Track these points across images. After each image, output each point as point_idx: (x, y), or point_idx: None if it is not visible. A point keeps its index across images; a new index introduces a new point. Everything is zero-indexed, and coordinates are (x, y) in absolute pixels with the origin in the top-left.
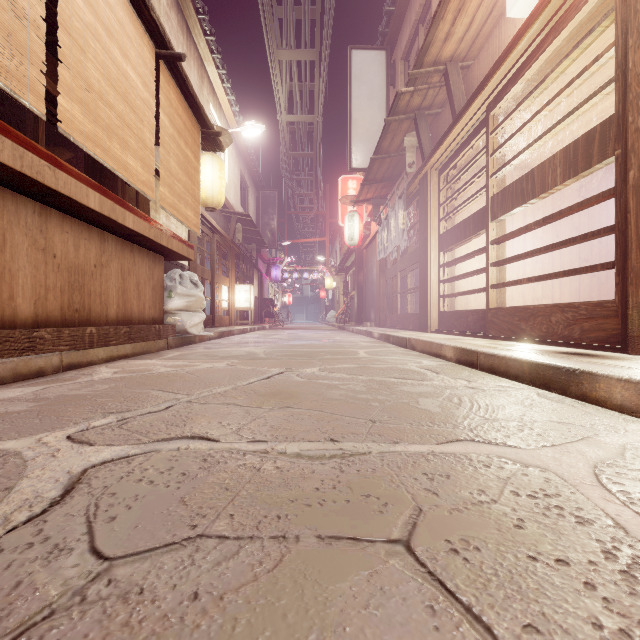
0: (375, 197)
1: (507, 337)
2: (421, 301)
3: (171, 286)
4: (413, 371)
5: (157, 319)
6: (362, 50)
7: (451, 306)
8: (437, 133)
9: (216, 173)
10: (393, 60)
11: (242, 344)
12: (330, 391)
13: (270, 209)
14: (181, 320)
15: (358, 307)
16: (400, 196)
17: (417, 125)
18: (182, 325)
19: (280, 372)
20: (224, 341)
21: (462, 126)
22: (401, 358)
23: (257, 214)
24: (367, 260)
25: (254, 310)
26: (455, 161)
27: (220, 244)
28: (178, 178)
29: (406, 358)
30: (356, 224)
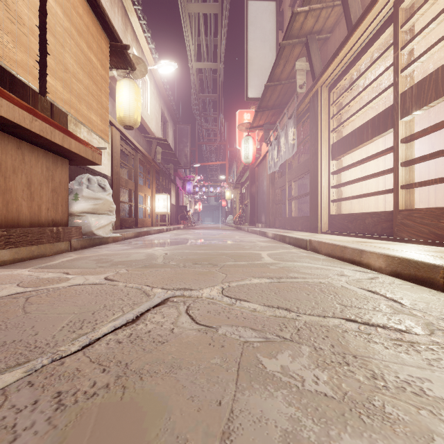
0: (266, 123)
1: (430, 241)
2: (311, 205)
3: (77, 189)
4: (356, 296)
5: (59, 221)
6: (256, 1)
7: (339, 209)
8: (326, 56)
9: (132, 96)
10: (282, 9)
11: (150, 244)
12: (248, 398)
13: (184, 139)
14: (87, 222)
15: (251, 212)
16: (290, 116)
17: (308, 48)
18: (88, 227)
19: (163, 299)
20: (137, 241)
21: (361, 32)
22: (314, 265)
23: (175, 143)
24: (258, 175)
25: (172, 214)
26: (348, 73)
27: (143, 162)
28: (77, 77)
29: (319, 265)
30: (250, 146)
